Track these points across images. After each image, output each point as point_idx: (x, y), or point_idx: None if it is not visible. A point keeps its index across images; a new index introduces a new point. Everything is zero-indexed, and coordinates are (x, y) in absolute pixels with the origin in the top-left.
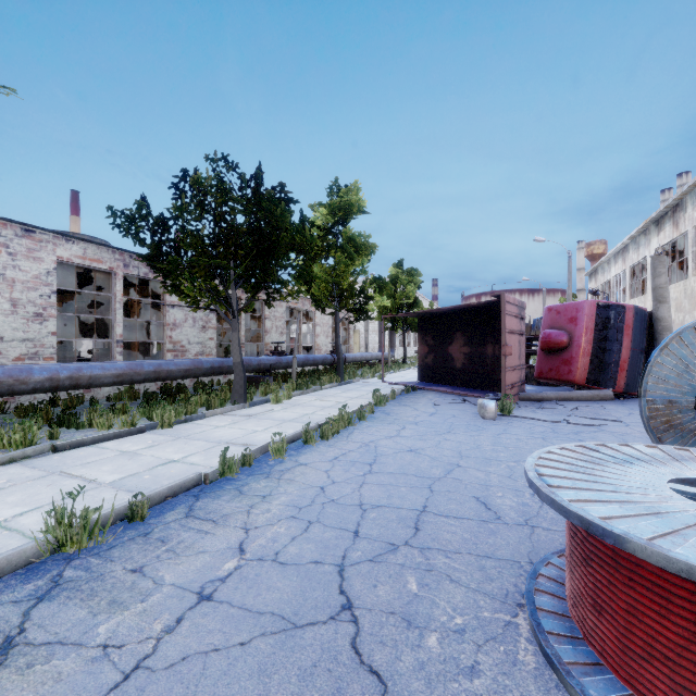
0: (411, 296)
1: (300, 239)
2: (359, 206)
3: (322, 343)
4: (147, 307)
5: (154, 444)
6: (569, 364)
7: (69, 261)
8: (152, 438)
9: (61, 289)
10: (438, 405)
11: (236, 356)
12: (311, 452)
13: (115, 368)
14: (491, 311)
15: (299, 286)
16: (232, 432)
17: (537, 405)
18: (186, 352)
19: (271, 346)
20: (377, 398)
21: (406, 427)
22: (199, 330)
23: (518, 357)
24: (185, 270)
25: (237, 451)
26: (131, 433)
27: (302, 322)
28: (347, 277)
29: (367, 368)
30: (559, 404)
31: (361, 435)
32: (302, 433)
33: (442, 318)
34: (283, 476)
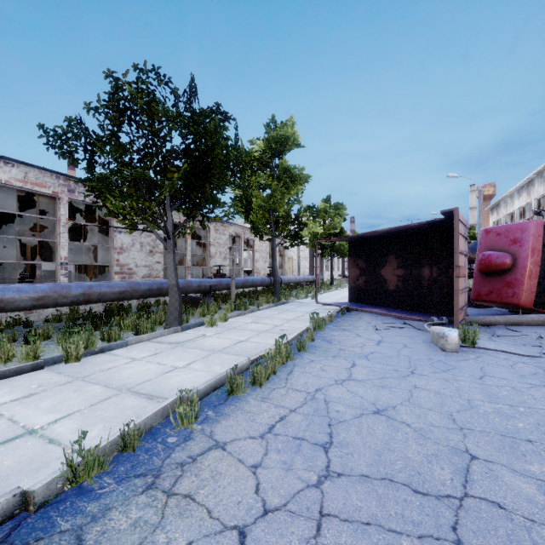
0: (338, 226)
1: (235, 155)
2: (294, 138)
3: (261, 267)
4: (101, 233)
5: (36, 391)
6: (513, 287)
7: (7, 184)
8: (42, 380)
9: (30, 219)
10: (380, 329)
11: (171, 277)
12: (236, 414)
13: (35, 290)
14: (427, 233)
15: (235, 208)
16: (146, 369)
17: (491, 331)
18: (133, 275)
19: (215, 269)
20: (316, 322)
21: (356, 364)
22: (146, 254)
23: (464, 279)
24: (116, 188)
25: (133, 410)
26: (21, 371)
27: (244, 250)
28: (283, 205)
29: (300, 289)
30: (512, 329)
31: (303, 377)
32: (226, 380)
33: (374, 241)
34: (177, 486)
